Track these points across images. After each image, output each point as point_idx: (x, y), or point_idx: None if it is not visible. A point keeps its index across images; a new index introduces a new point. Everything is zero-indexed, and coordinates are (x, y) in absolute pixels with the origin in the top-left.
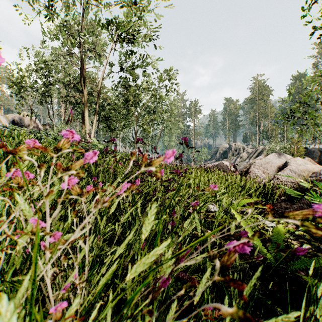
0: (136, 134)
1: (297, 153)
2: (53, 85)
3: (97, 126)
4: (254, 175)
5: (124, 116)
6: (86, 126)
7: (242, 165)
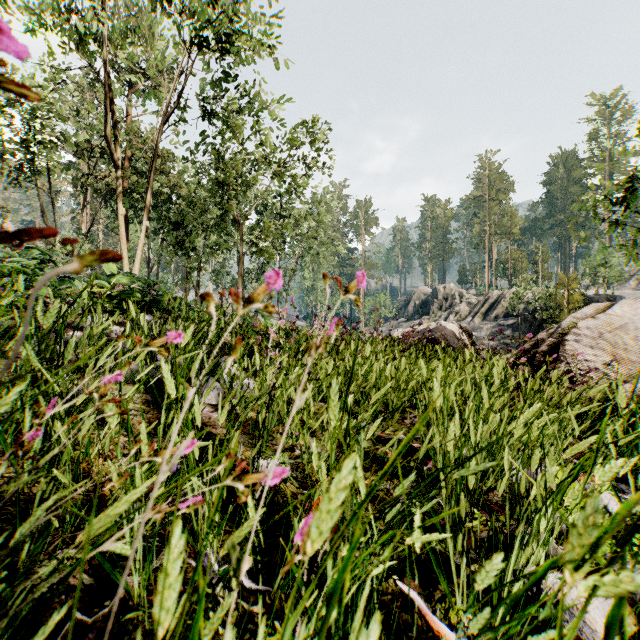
0: (241, 261)
1: (568, 304)
2: (52, 150)
3: (159, 245)
4: (582, 368)
5: (215, 221)
6: (122, 240)
7: None
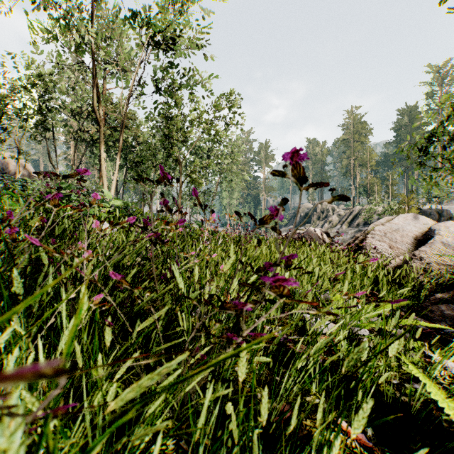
0: (180, 187)
1: None
2: (55, 113)
3: (124, 176)
4: (374, 252)
5: (163, 161)
6: (103, 174)
7: (332, 233)
